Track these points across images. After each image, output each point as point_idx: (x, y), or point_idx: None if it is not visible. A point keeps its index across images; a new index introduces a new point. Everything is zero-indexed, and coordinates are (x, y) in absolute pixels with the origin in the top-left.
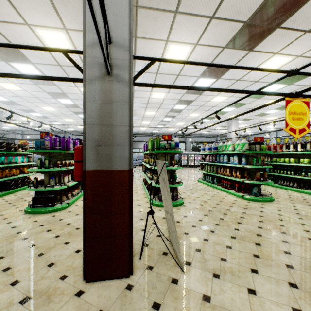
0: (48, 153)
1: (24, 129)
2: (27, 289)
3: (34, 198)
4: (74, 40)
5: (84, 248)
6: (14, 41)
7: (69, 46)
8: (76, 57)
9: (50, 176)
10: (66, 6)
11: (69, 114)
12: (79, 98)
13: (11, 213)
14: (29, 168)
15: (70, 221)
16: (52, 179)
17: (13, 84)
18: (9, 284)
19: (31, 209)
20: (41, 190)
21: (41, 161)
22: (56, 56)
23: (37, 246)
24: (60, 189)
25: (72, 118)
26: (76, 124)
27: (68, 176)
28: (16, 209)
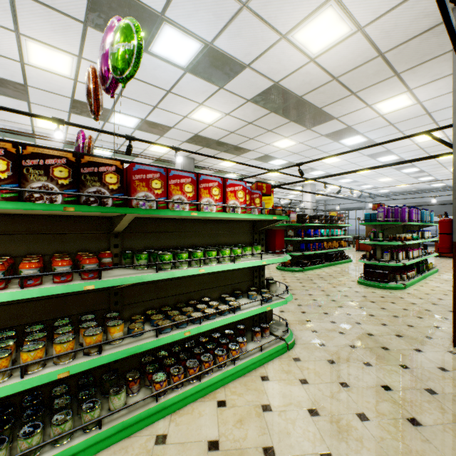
0: (380, 226)
1: (326, 199)
2: (396, 331)
3: (367, 271)
4: (417, 94)
5: (454, 316)
6: (351, 123)
7: (409, 103)
8: (416, 108)
9: (382, 250)
10: (416, 72)
11: (386, 173)
12: (408, 150)
13: (346, 281)
14: (360, 240)
15: (413, 301)
16: (385, 254)
17: (335, 157)
18: (379, 323)
19: (364, 281)
20: (374, 263)
21: (373, 233)
22: (389, 118)
23: (387, 310)
24: (389, 267)
25: (390, 176)
26: (394, 182)
27: (401, 253)
28: (347, 279)
